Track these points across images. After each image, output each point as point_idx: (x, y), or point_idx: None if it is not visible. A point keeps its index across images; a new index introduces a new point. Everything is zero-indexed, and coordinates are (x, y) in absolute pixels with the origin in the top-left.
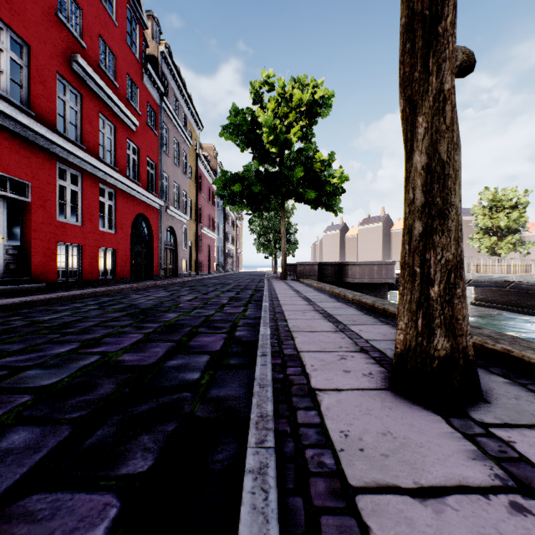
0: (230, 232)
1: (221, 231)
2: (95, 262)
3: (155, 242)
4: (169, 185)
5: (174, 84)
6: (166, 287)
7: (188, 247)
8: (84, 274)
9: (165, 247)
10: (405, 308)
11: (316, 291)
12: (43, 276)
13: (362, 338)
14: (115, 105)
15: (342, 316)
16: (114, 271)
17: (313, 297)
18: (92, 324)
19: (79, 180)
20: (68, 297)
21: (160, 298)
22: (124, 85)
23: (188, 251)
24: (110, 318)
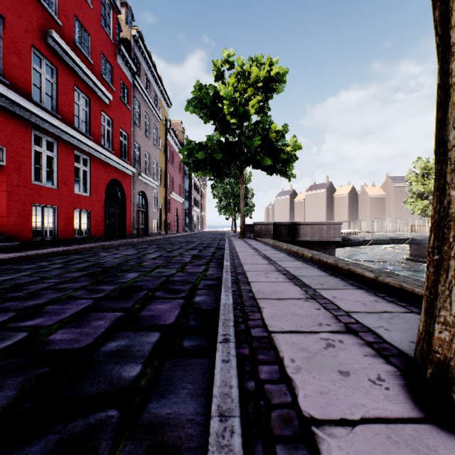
0: (195, 197)
1: (187, 196)
2: (70, 222)
3: (128, 205)
4: (140, 154)
5: (145, 65)
6: (136, 245)
7: (158, 210)
8: (59, 233)
9: (137, 209)
10: (452, 290)
11: (274, 249)
12: (18, 235)
13: (341, 310)
14: (90, 80)
15: (307, 278)
16: (89, 230)
17: (272, 255)
18: (44, 287)
19: (55, 147)
20: (38, 255)
21: (126, 256)
22: (99, 63)
23: (158, 213)
24: (67, 279)
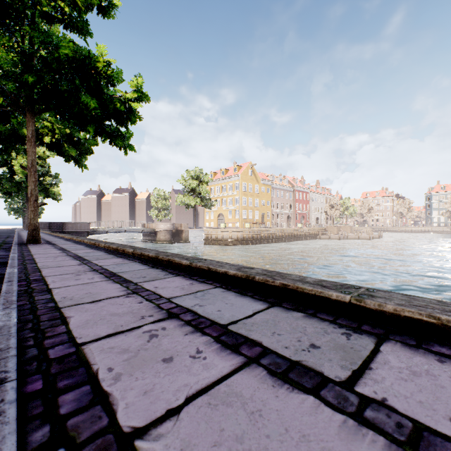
0: None
1: None
2: None
3: None
4: None
5: None
6: None
7: None
8: None
9: None
10: None
11: None
12: None
13: None
14: None
15: None
16: None
17: None
18: None
19: None
20: None
21: None
22: None
23: None
24: None
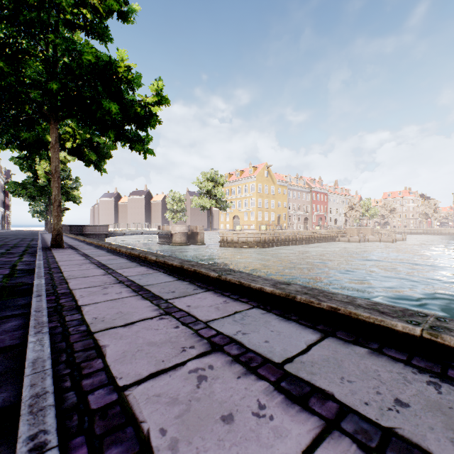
0: (0, 197)
1: None
2: None
3: None
4: None
5: None
6: None
7: None
8: None
9: None
10: None
11: None
12: None
13: None
14: None
15: None
16: None
17: None
18: None
19: None
20: None
21: None
22: None
23: None
24: None
